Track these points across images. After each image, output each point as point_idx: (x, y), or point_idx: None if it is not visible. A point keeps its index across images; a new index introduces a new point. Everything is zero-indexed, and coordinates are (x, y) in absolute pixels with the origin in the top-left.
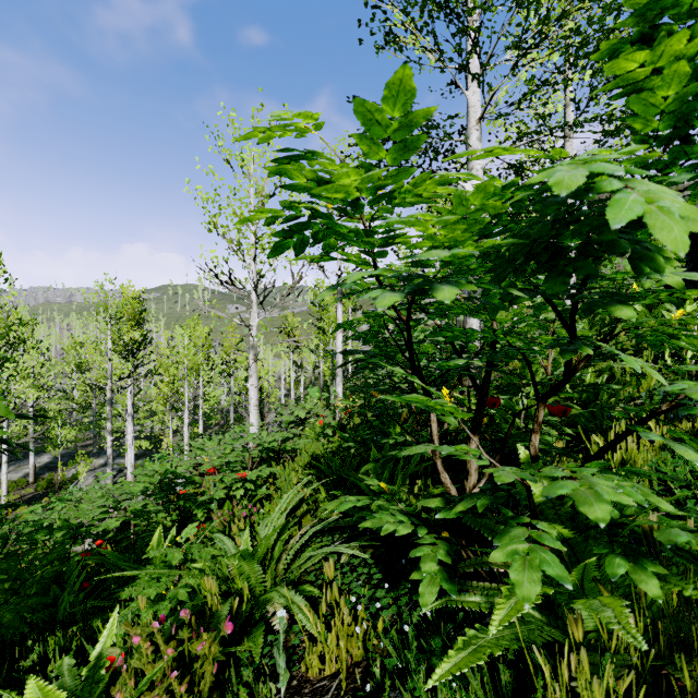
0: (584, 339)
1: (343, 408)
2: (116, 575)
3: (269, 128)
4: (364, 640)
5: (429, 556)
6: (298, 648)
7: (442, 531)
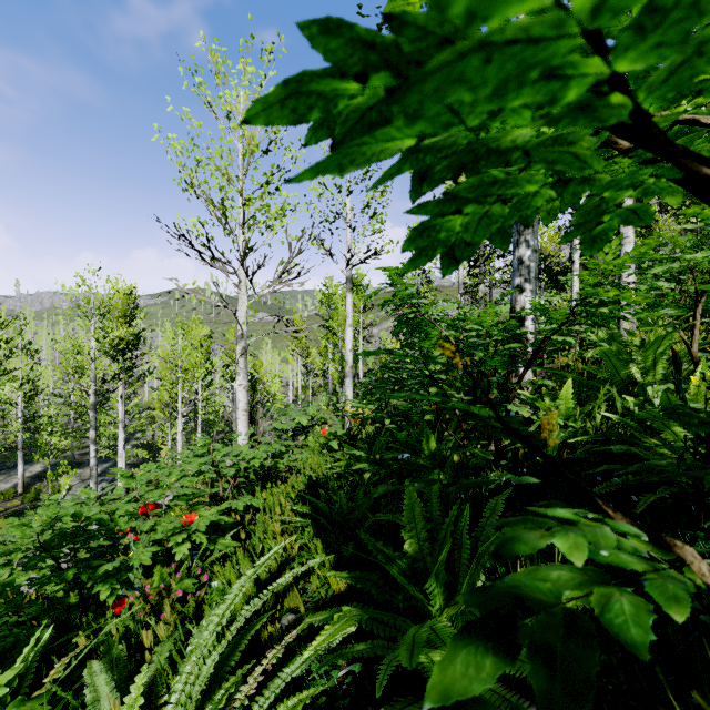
0: None
1: (352, 413)
2: None
3: None
4: None
5: None
6: None
7: None
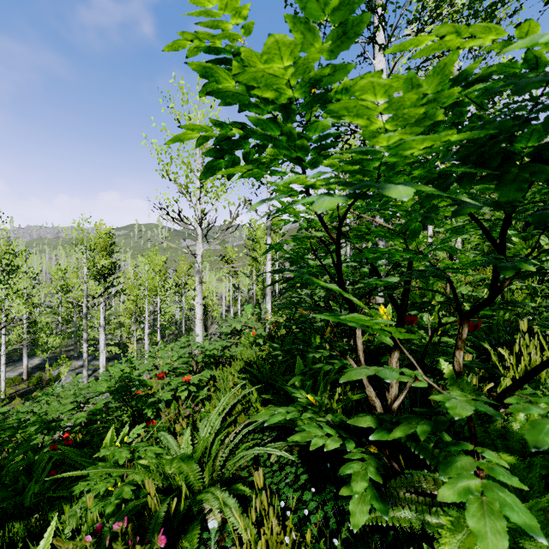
0: (517, 256)
1: (271, 322)
2: (66, 475)
3: (196, 33)
4: (293, 544)
5: (359, 474)
6: (231, 547)
7: (369, 445)
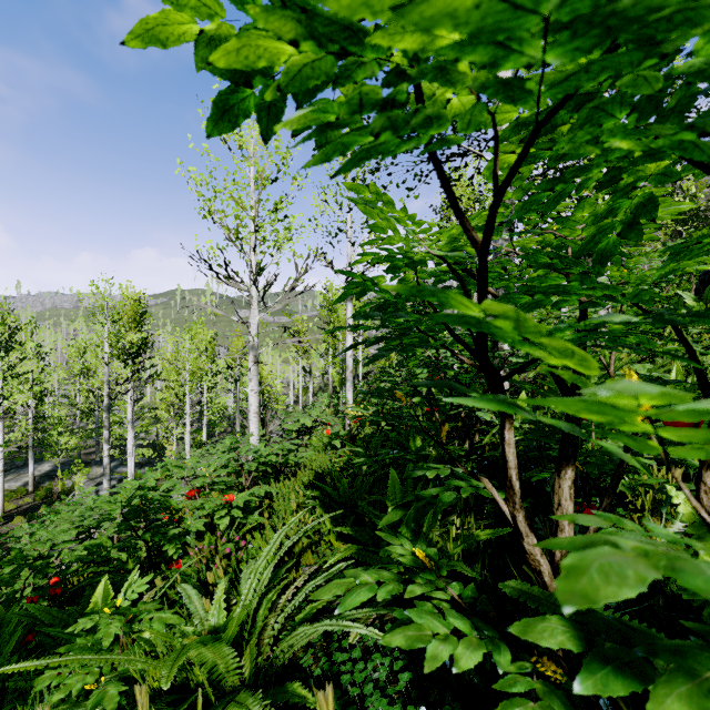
0: None
1: (352, 416)
2: (10, 669)
3: None
4: None
5: None
6: None
7: (541, 659)
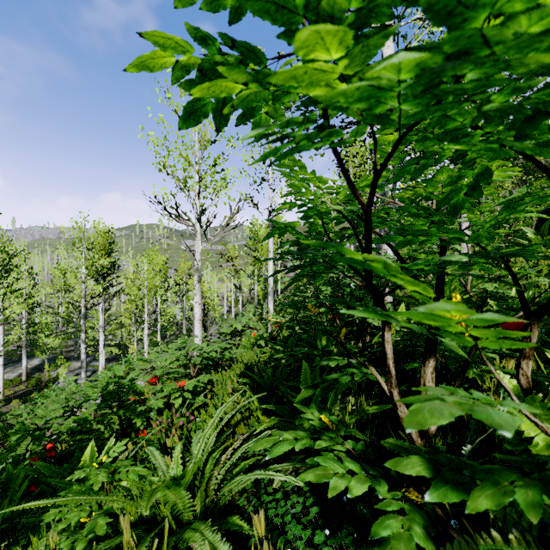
0: None
1: (273, 322)
2: (28, 506)
3: None
4: None
5: (401, 539)
6: None
7: (408, 489)
